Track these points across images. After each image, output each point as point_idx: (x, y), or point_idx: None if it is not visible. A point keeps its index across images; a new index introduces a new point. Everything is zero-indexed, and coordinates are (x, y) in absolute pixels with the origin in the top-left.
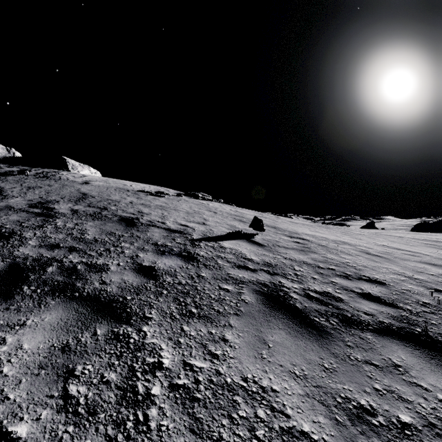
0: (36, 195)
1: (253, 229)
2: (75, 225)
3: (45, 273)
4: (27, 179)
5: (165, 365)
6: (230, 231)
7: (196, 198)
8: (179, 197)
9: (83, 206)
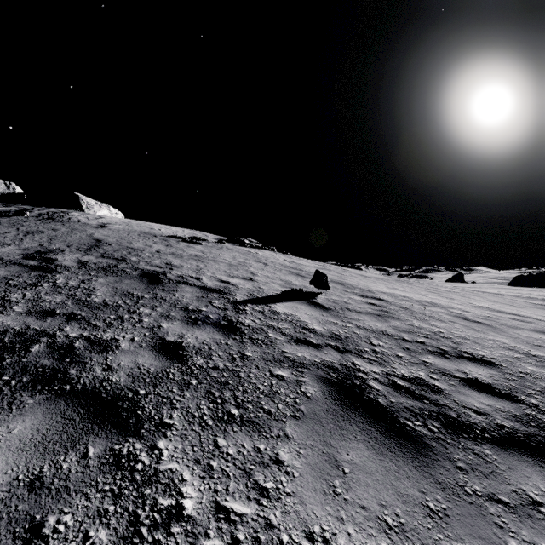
0: (36, 243)
1: (314, 287)
2: (81, 283)
3: (27, 355)
4: (27, 221)
5: (186, 512)
6: (284, 288)
7: (242, 245)
8: (221, 244)
9: (94, 256)
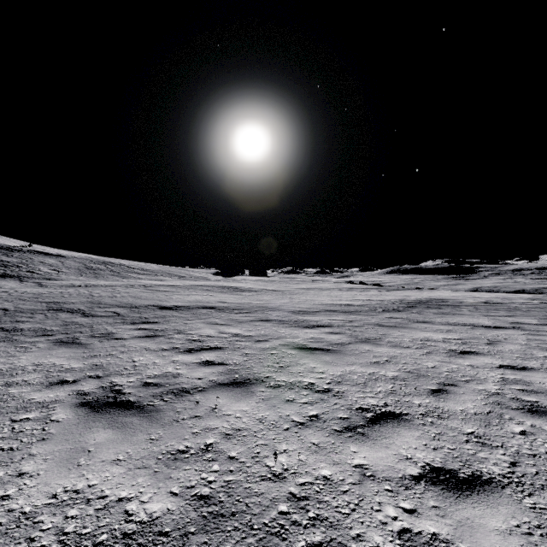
0: None
1: (29, 246)
2: None
3: None
4: None
5: (14, 250)
6: (22, 246)
7: (2, 237)
8: None
9: None
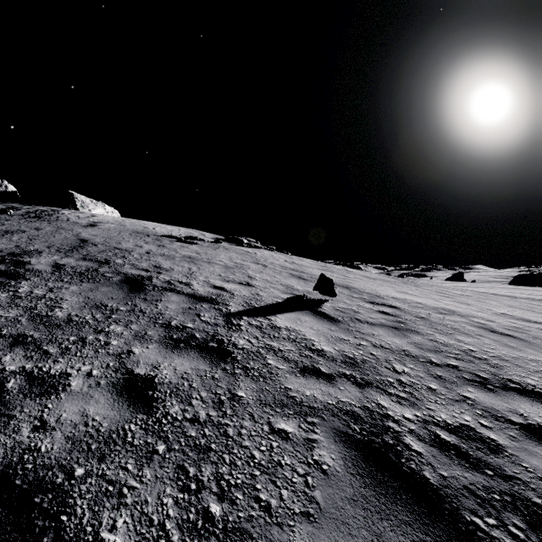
0: (12, 243)
1: (319, 293)
2: (48, 291)
3: None
4: (10, 220)
5: None
6: (286, 295)
7: (240, 245)
8: (217, 244)
9: (75, 258)
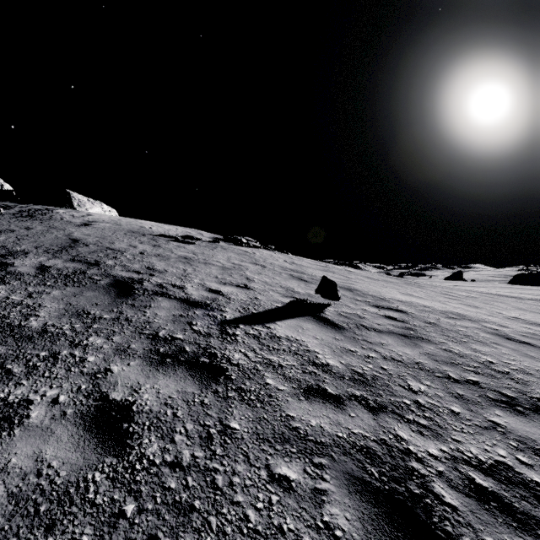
0: None
1: (321, 297)
2: (26, 297)
3: None
4: None
5: None
6: (286, 298)
7: (238, 245)
8: (215, 244)
9: (63, 260)
